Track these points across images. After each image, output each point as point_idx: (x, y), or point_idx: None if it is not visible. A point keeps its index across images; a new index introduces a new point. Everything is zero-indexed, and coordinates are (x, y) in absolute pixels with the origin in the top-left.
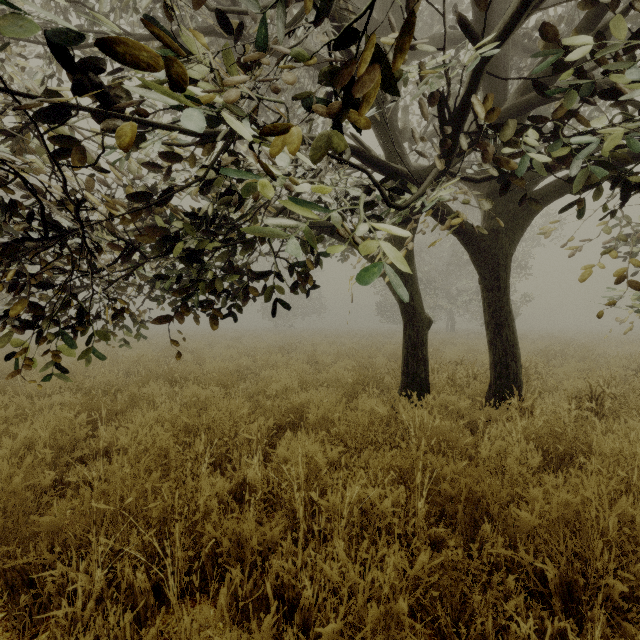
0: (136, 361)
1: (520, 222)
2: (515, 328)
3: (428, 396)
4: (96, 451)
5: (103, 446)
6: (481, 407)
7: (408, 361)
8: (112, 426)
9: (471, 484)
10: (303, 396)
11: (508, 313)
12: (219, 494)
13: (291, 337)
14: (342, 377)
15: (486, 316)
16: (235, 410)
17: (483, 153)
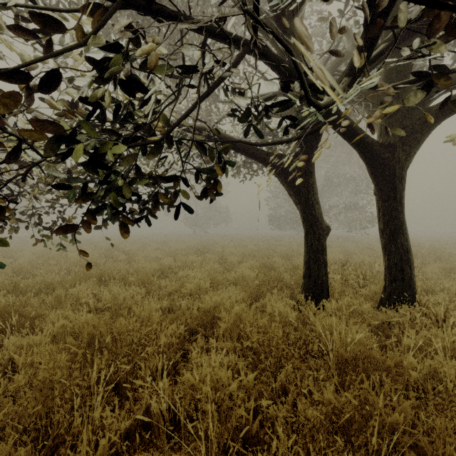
0: (77, 262)
1: (417, 136)
2: (408, 235)
3: (332, 299)
4: (1, 363)
5: (6, 358)
6: (383, 310)
7: (310, 265)
8: (18, 336)
9: (447, 455)
10: (214, 299)
11: (402, 221)
12: (112, 438)
13: (205, 241)
14: (248, 277)
15: (380, 224)
16: (147, 316)
17: (429, 28)
